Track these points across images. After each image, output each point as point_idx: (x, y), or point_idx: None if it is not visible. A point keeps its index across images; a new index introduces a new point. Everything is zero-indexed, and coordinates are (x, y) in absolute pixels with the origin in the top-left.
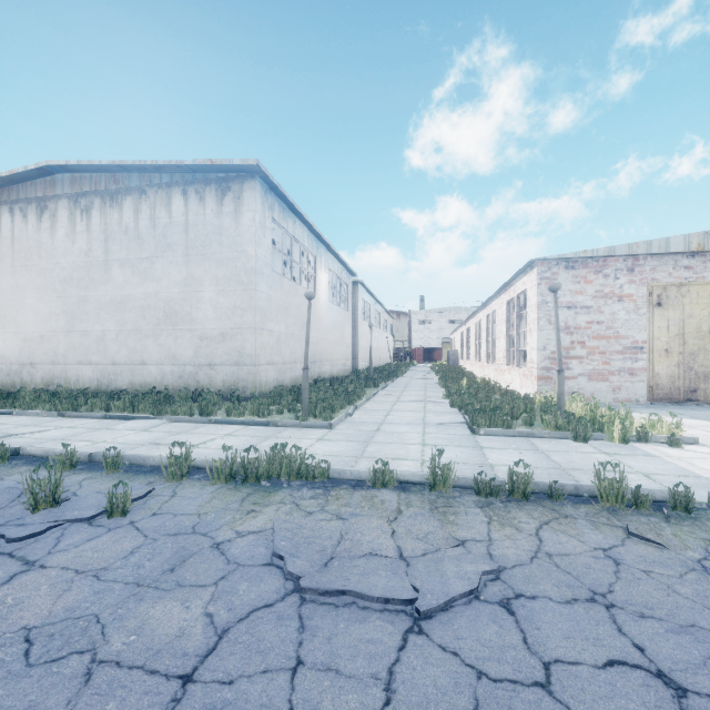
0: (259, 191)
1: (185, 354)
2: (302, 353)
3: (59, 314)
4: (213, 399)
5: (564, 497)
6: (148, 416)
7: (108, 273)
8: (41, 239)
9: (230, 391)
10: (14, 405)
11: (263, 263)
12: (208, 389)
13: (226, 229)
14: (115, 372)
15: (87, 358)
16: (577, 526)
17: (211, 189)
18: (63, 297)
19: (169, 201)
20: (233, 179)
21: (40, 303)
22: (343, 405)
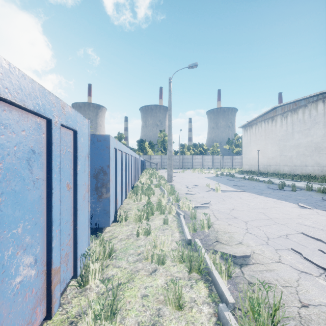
0: None
1: (323, 162)
2: None
3: (277, 150)
4: None
5: None
6: (305, 181)
7: (293, 136)
8: (272, 128)
9: None
10: (267, 176)
11: None
12: None
13: None
14: (295, 168)
15: (286, 164)
16: None
17: None
18: (278, 145)
19: (316, 106)
20: None
21: (272, 147)
22: None
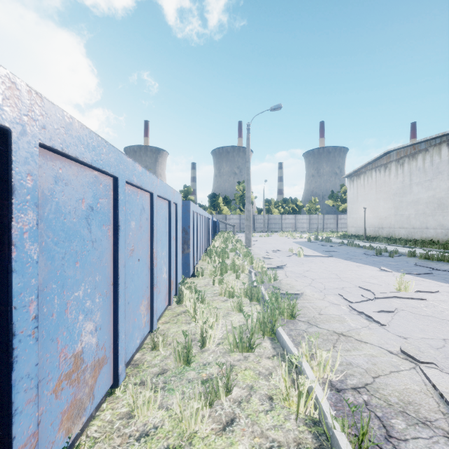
0: None
1: (448, 224)
2: None
3: (391, 208)
4: None
5: None
6: (418, 247)
7: (410, 189)
8: (385, 179)
9: None
10: (375, 241)
11: None
12: None
13: None
14: (414, 232)
15: (402, 226)
16: None
17: None
18: (393, 201)
19: (439, 151)
20: None
21: (385, 204)
22: None
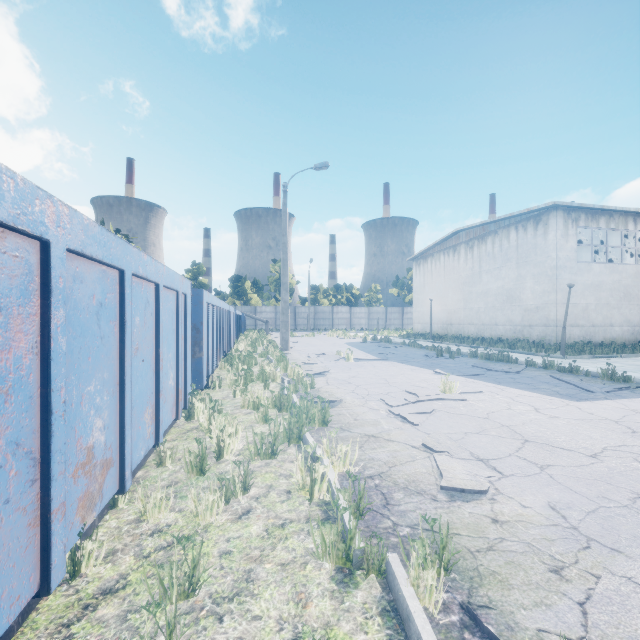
0: (560, 216)
1: (516, 319)
2: (623, 318)
3: (461, 300)
4: (524, 344)
5: (590, 375)
6: (484, 347)
7: (480, 278)
8: (454, 265)
9: (541, 341)
10: (442, 341)
11: (565, 260)
12: (527, 340)
13: (539, 244)
14: (483, 329)
15: (471, 322)
16: (570, 377)
17: (530, 222)
18: (462, 292)
19: (508, 235)
20: (543, 213)
21: (454, 295)
22: (608, 354)
